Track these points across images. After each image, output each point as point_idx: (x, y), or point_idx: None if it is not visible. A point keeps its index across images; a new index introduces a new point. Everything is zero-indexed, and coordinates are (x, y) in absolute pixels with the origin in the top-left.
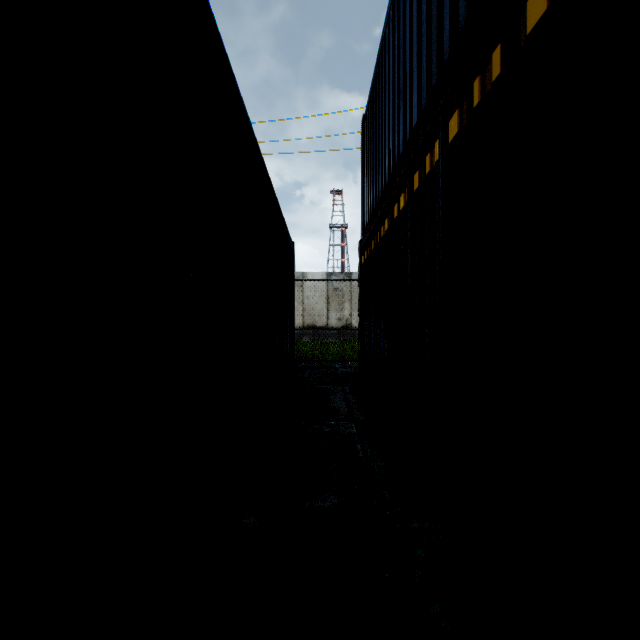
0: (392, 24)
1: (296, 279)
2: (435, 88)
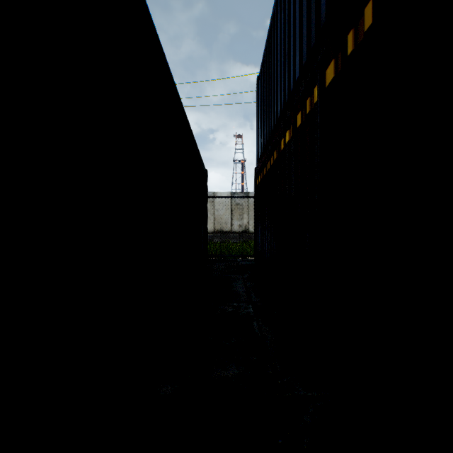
0: (279, 5)
1: (208, 196)
2: (314, 47)
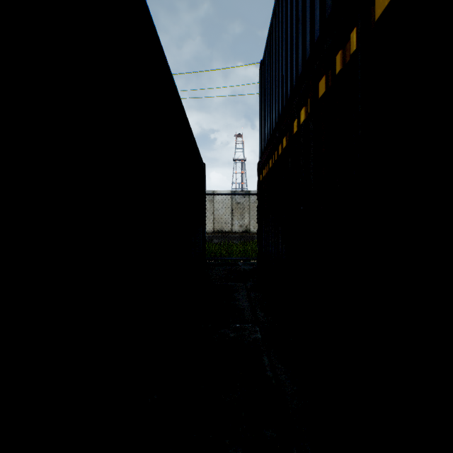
0: None
1: (207, 194)
2: None
